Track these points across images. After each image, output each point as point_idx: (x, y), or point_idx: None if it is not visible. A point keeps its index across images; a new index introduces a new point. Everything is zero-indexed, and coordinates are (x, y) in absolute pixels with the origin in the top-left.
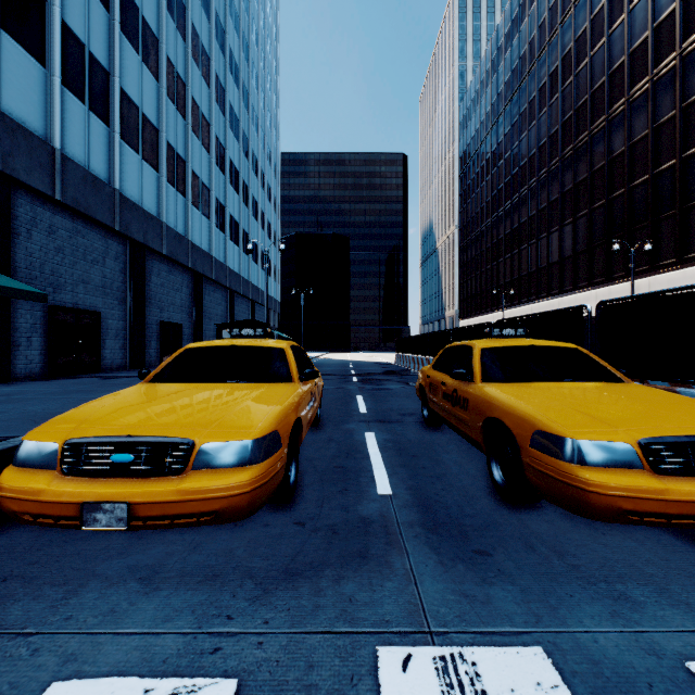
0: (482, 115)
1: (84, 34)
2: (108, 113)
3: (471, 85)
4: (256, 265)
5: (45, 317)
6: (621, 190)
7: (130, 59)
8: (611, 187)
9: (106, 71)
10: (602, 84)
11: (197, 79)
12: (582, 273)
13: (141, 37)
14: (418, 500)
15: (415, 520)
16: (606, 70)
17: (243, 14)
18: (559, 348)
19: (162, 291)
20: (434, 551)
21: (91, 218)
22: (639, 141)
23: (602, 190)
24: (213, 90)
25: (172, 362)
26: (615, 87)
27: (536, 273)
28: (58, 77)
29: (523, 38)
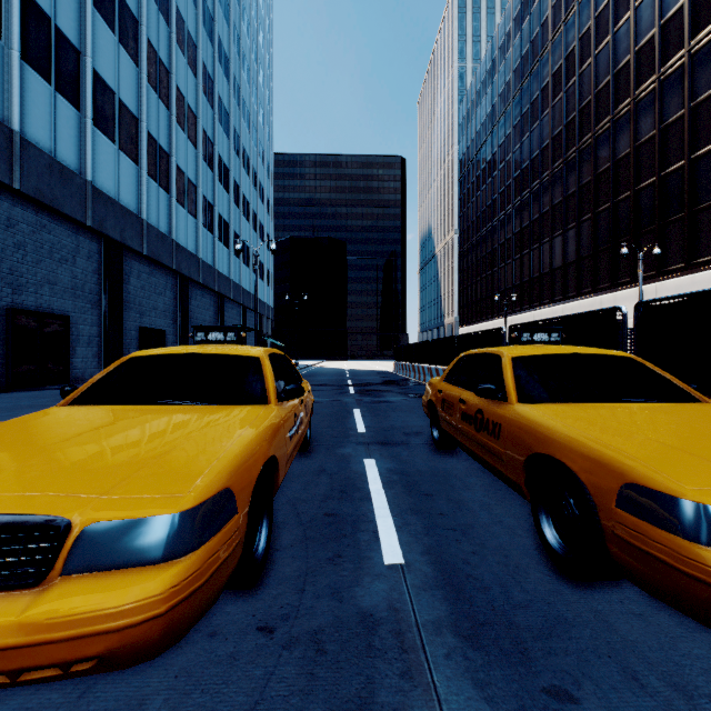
0: (483, 117)
1: (49, 5)
2: (78, 96)
3: (472, 85)
4: (248, 269)
5: (1, 321)
6: (627, 193)
7: (105, 38)
8: (617, 190)
9: (77, 49)
10: (607, 83)
11: (182, 67)
12: (586, 278)
13: (118, 16)
14: (442, 574)
15: (442, 618)
16: (611, 68)
17: (234, 3)
18: (610, 356)
19: (142, 294)
20: (483, 692)
21: (58, 212)
22: (645, 142)
23: (607, 193)
24: (200, 80)
25: (106, 375)
26: (620, 86)
27: (539, 278)
28: (17, 51)
29: (525, 37)
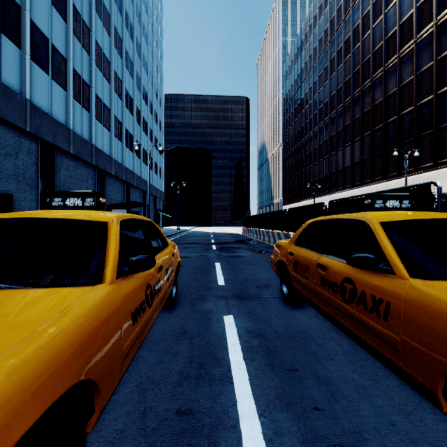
0: (299, 70)
1: None
2: (19, 38)
3: (291, 50)
4: (146, 166)
5: None
6: (394, 117)
7: (41, 0)
8: (387, 115)
9: (18, 5)
10: (380, 46)
11: (99, 28)
12: (367, 173)
13: None
14: None
15: None
16: (383, 36)
17: None
18: None
19: (70, 181)
20: None
21: (3, 120)
22: (406, 84)
23: (380, 117)
24: (112, 38)
25: None
26: (389, 48)
27: (335, 173)
28: None
29: (326, 18)
